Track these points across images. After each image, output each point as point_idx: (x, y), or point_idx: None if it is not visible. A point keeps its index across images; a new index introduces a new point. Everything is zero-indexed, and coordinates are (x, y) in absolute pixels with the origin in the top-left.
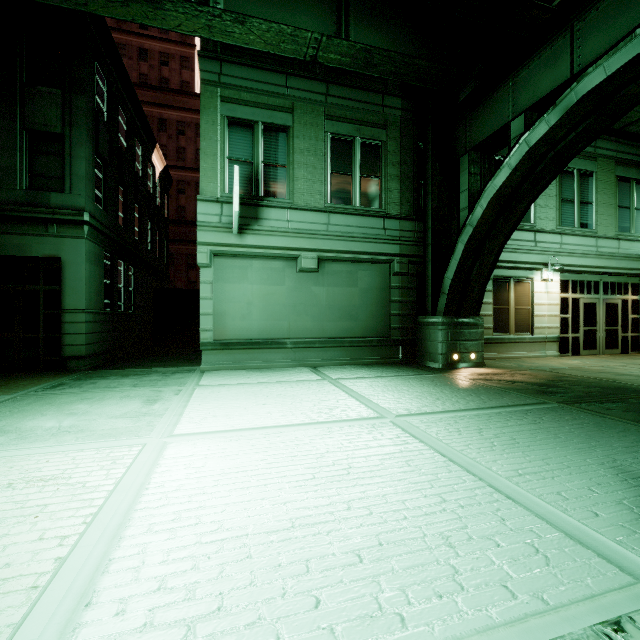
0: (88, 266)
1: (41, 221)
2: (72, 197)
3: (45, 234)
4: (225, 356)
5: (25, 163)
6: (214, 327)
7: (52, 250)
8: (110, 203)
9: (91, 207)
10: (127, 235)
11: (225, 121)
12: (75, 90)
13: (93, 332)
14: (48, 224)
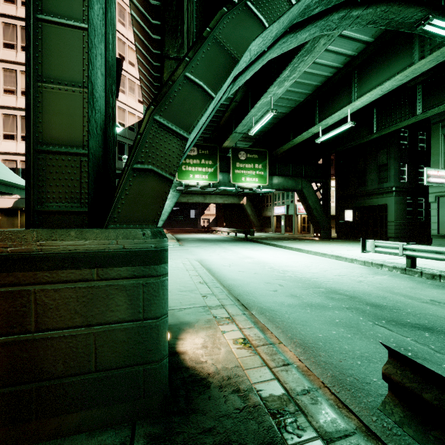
0: (395, 206)
1: (381, 193)
2: (390, 183)
3: (382, 197)
4: (443, 241)
5: (377, 176)
6: (439, 228)
7: (384, 202)
8: (411, 177)
9: (397, 184)
10: (426, 185)
11: (443, 136)
12: (390, 147)
13: (398, 229)
14: (383, 194)
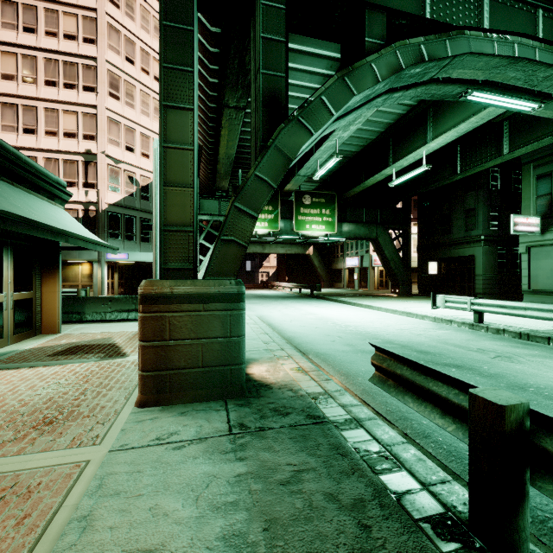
0: (484, 257)
1: (468, 242)
2: (478, 231)
3: (469, 247)
4: (535, 298)
5: (464, 222)
6: (531, 283)
7: (472, 252)
8: (503, 224)
9: (486, 232)
10: None
11: (534, 178)
12: (479, 188)
13: (488, 284)
14: (470, 243)
